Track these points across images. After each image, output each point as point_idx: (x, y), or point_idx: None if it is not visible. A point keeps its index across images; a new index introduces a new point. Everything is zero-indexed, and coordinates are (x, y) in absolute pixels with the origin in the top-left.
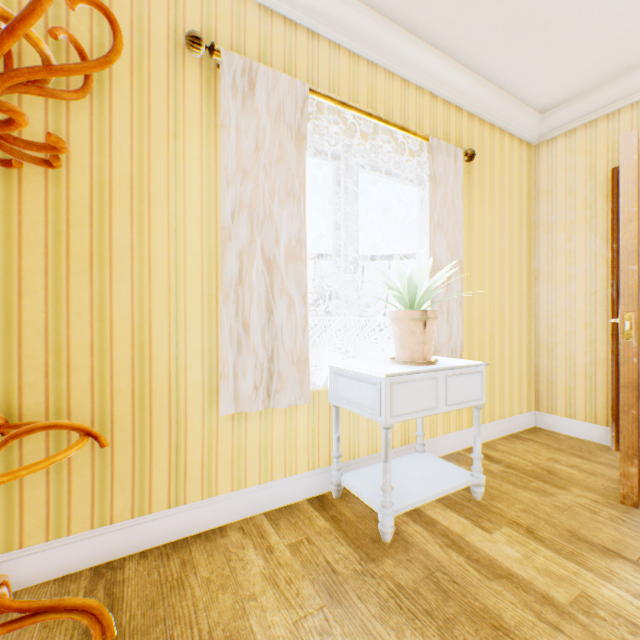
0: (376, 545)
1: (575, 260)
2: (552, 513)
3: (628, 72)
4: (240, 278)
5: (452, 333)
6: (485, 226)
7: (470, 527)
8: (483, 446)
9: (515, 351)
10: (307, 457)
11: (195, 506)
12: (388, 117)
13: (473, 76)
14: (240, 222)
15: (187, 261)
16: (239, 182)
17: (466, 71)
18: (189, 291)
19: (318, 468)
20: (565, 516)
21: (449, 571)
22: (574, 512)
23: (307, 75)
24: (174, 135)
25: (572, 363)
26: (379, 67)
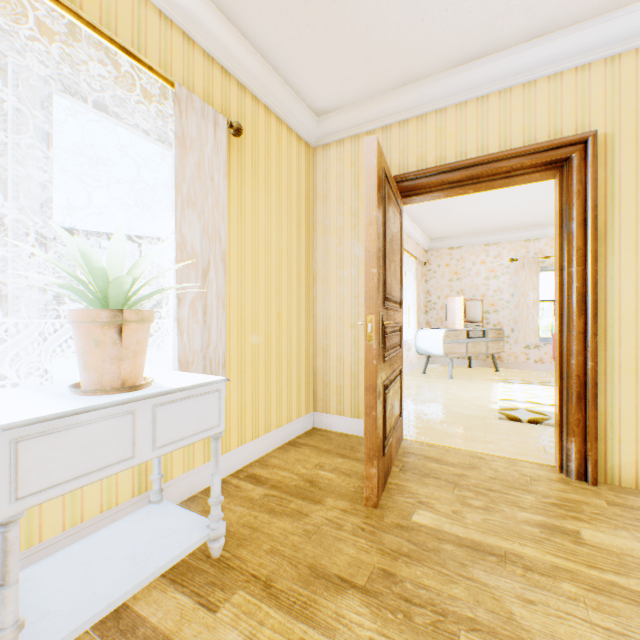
0: None
1: (344, 264)
2: (300, 544)
3: (380, 96)
4: None
5: (212, 338)
6: (261, 217)
7: (192, 612)
8: (256, 464)
9: (294, 354)
10: None
11: None
12: (108, 30)
13: (241, 38)
14: None
15: None
16: None
17: (231, 27)
18: None
19: None
20: (312, 544)
21: None
22: (322, 534)
23: None
24: None
25: (342, 363)
26: None
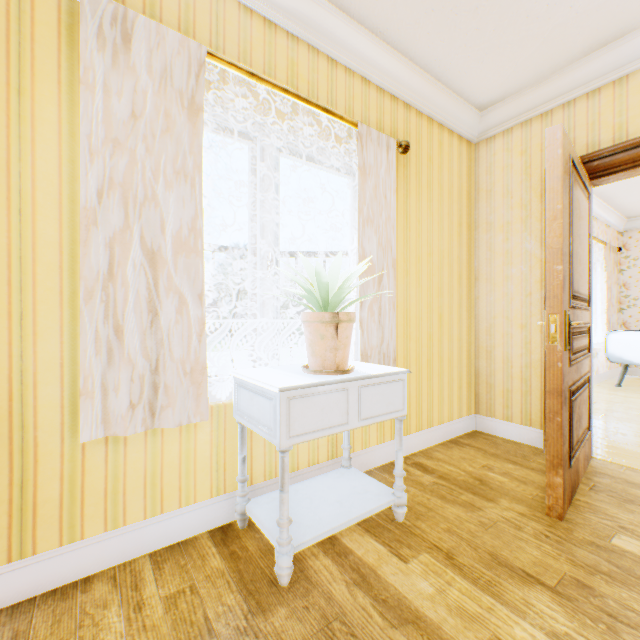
0: (273, 589)
1: (512, 261)
2: (476, 532)
3: (560, 71)
4: (111, 272)
5: (384, 336)
6: (423, 223)
7: (386, 556)
8: (420, 454)
9: (455, 353)
10: (210, 482)
11: (50, 556)
12: (312, 98)
13: (408, 63)
14: (110, 203)
15: (38, 250)
16: (109, 154)
17: (400, 57)
18: (41, 287)
19: (224, 493)
20: (489, 535)
21: (350, 619)
22: (499, 529)
23: (210, 38)
24: (17, 90)
25: (509, 365)
26: (302, 41)
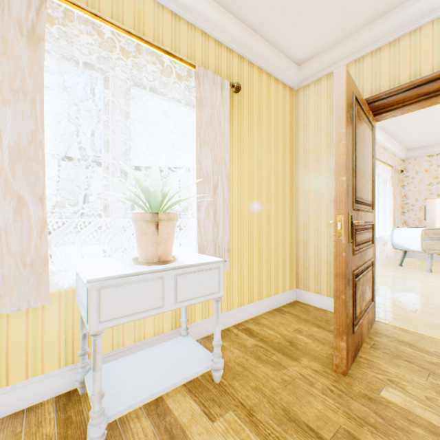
0: None
1: (321, 176)
2: (277, 389)
3: (352, 35)
4: None
5: (219, 232)
6: (254, 147)
7: (198, 416)
8: (250, 321)
9: (280, 244)
10: (58, 355)
11: None
12: (158, 43)
13: (239, 23)
14: None
15: None
16: None
17: (233, 18)
18: None
19: (73, 363)
20: (287, 391)
21: None
22: (296, 385)
23: None
24: None
25: (319, 253)
26: None
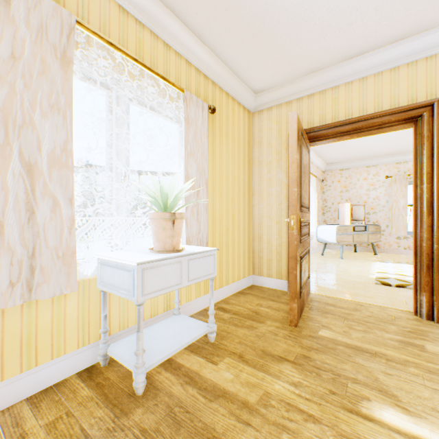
0: (131, 399)
1: (272, 184)
2: (255, 340)
3: (295, 80)
4: None
5: (201, 228)
6: (223, 158)
7: (205, 364)
8: (222, 302)
9: (241, 239)
10: (77, 337)
11: None
12: (154, 67)
13: (215, 57)
14: None
15: None
16: None
17: (210, 52)
18: None
19: (89, 344)
20: (261, 341)
21: (185, 404)
22: (266, 337)
23: (77, 10)
24: None
25: (271, 245)
26: (146, 27)
